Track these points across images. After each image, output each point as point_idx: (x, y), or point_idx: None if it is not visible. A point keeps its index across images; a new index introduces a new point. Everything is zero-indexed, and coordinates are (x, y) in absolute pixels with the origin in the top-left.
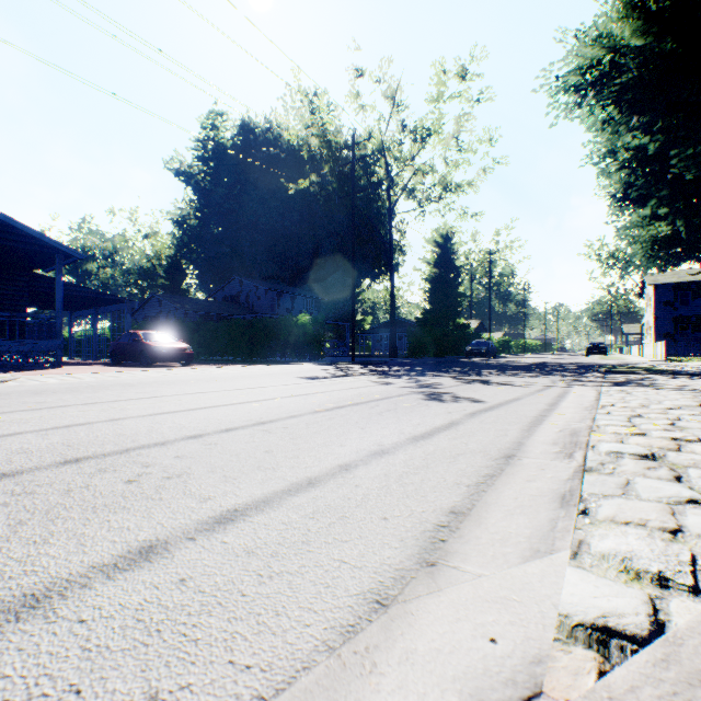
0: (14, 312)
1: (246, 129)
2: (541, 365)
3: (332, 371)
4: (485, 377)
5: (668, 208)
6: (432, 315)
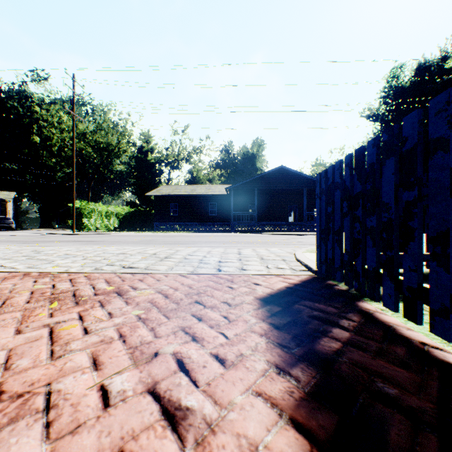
0: (310, 211)
1: (421, 69)
2: None
3: None
4: None
5: None
6: None
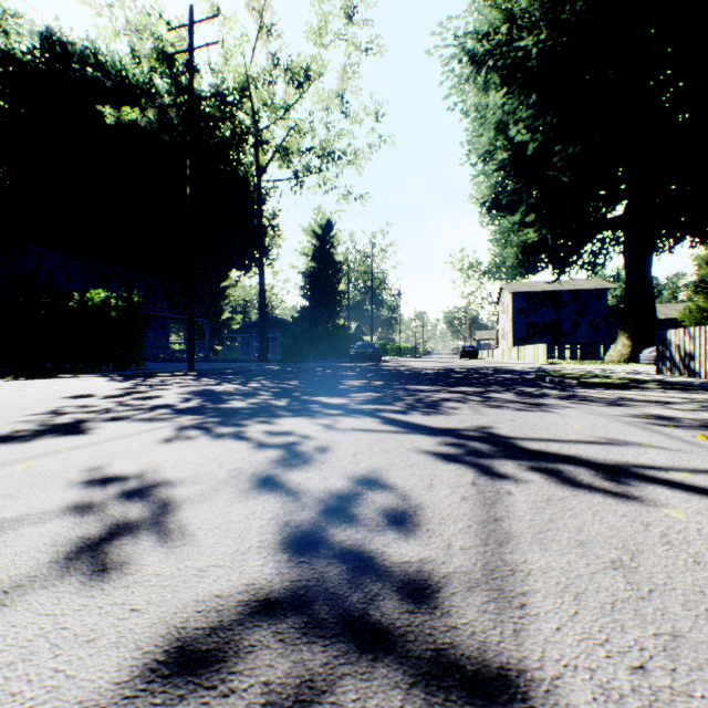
0: None
1: (54, 42)
2: (456, 371)
3: (81, 403)
4: (457, 413)
5: (538, 215)
6: (310, 314)
